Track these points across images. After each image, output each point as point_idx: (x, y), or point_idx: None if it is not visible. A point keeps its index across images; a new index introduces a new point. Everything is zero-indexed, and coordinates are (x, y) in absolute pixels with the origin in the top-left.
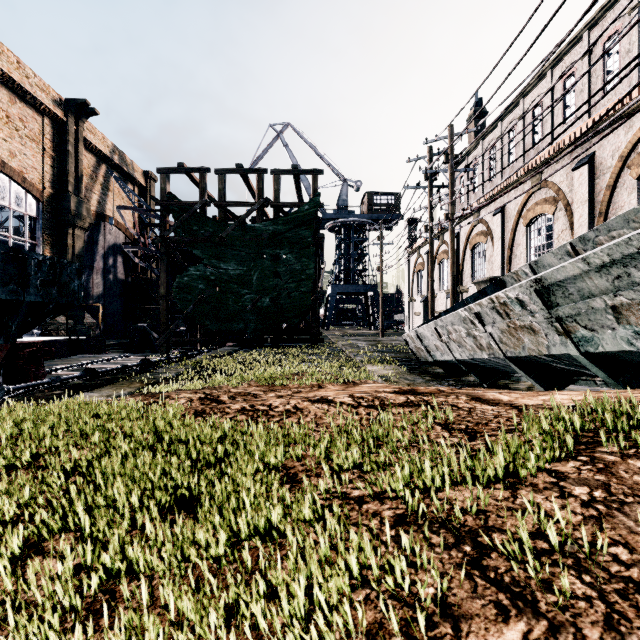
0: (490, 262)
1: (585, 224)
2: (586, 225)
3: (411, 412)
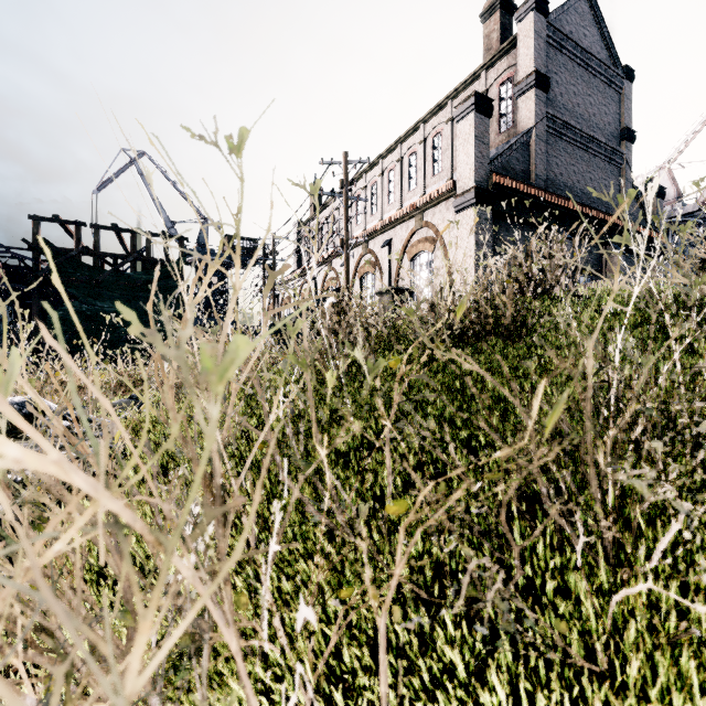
0: None
1: None
2: None
3: None
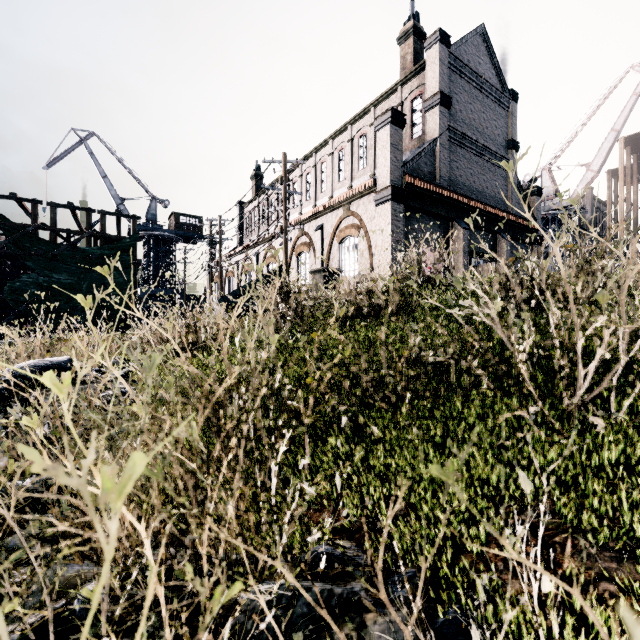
0: None
1: None
2: None
3: None
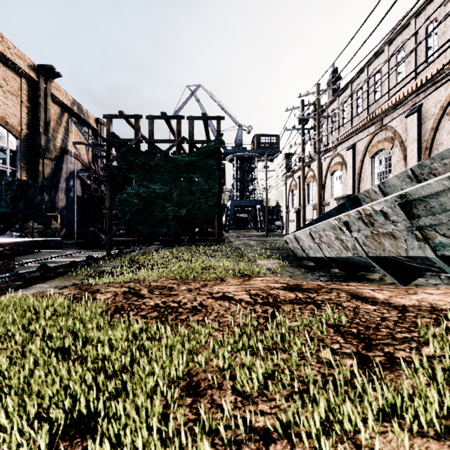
0: (344, 184)
1: (415, 156)
2: (416, 157)
3: (301, 310)
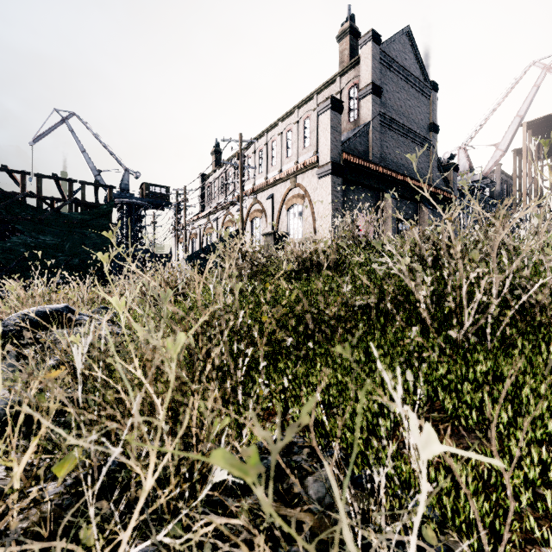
0: None
1: None
2: None
3: None
